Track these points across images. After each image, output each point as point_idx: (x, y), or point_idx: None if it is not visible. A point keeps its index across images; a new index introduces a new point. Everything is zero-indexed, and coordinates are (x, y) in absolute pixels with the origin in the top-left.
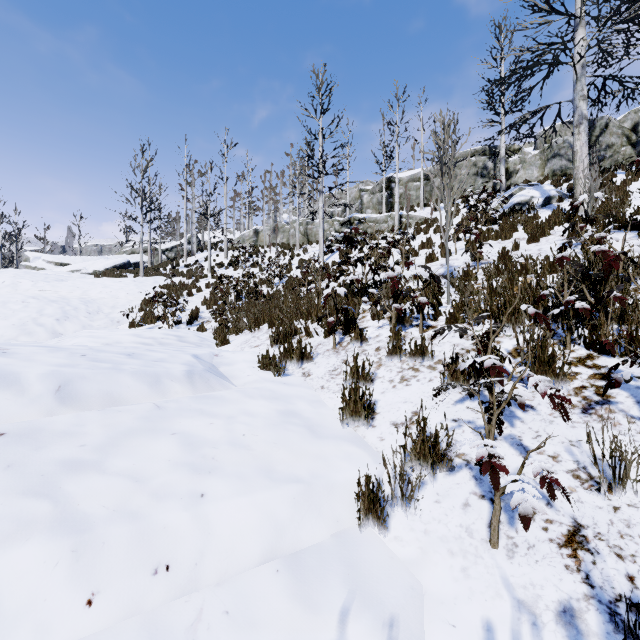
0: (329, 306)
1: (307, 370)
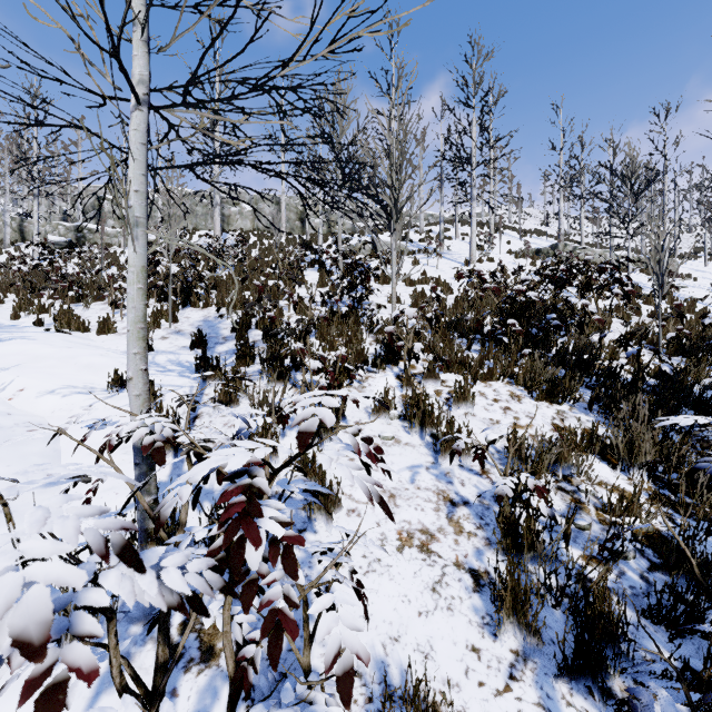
0: (24, 283)
1: (1, 306)
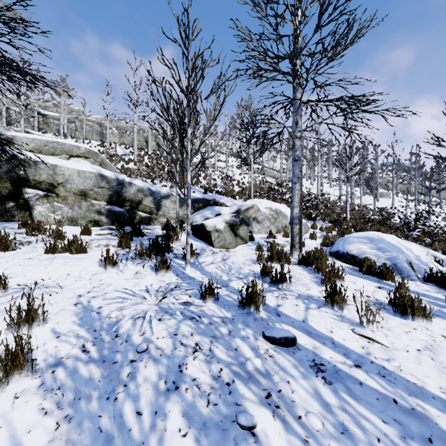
0: None
1: None
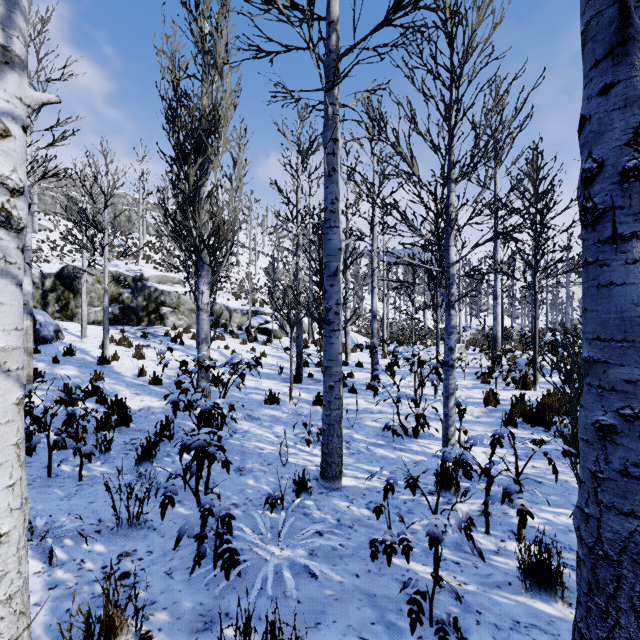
0: None
1: None
